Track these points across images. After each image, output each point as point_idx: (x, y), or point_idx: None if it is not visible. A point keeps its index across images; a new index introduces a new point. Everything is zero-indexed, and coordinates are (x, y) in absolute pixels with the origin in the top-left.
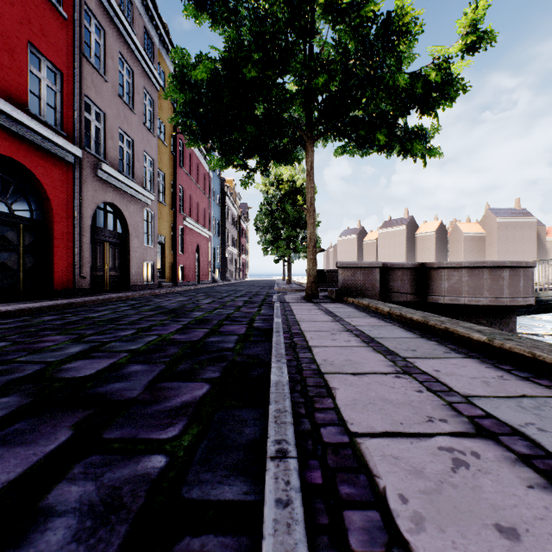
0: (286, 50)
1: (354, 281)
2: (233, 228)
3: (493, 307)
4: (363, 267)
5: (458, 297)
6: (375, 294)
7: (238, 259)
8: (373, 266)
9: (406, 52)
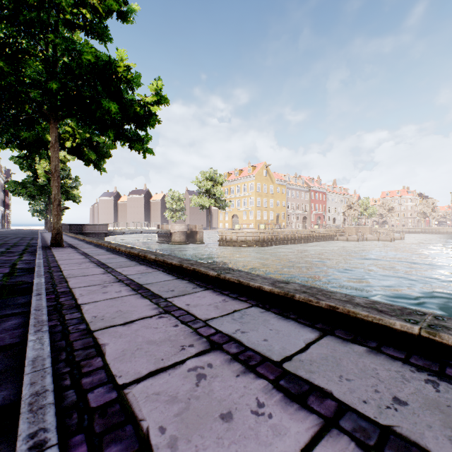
0: (42, 186)
1: (62, 228)
2: (1, 193)
3: (97, 233)
4: (65, 225)
5: (88, 231)
6: (68, 231)
7: (3, 213)
8: (67, 224)
9: (68, 189)
